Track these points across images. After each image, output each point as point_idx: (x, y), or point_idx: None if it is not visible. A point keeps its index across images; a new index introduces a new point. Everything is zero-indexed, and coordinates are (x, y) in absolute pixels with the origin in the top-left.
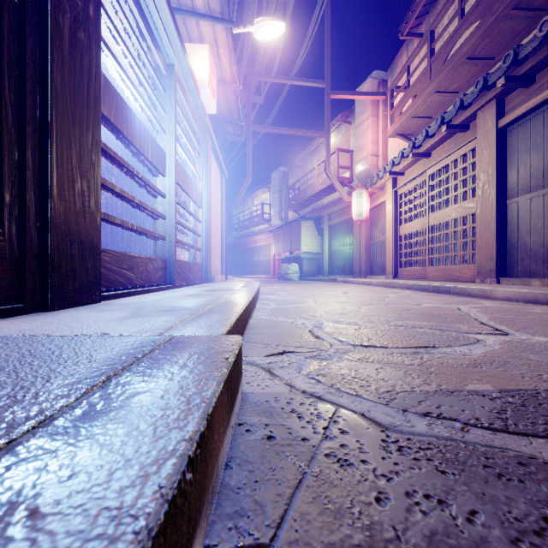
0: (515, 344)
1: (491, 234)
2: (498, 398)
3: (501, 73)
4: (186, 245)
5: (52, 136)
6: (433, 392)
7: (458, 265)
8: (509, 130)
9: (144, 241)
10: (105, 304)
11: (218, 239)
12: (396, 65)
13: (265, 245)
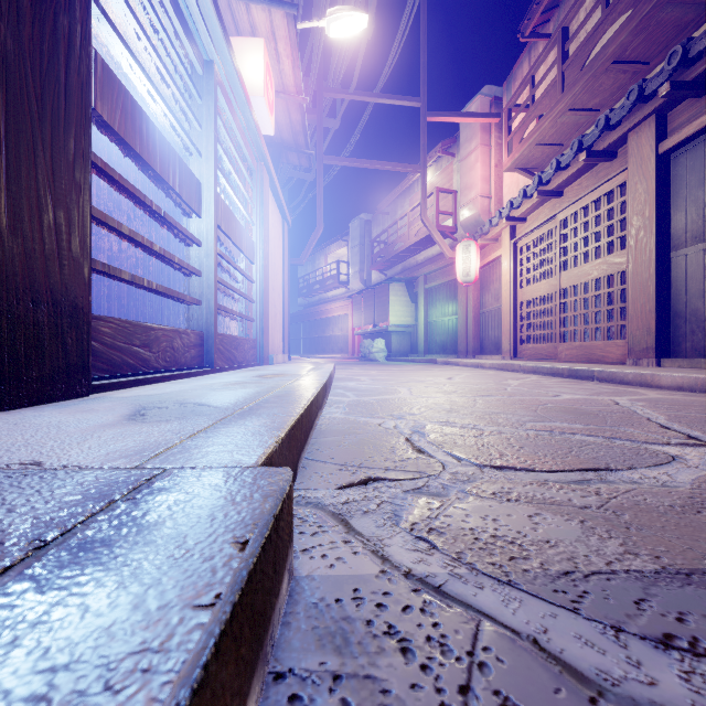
0: None
1: (649, 298)
2: None
3: (663, 78)
4: (232, 313)
5: None
6: (653, 575)
7: (601, 341)
8: (673, 157)
9: (179, 310)
10: (95, 399)
11: (279, 306)
12: (515, 77)
13: (342, 315)
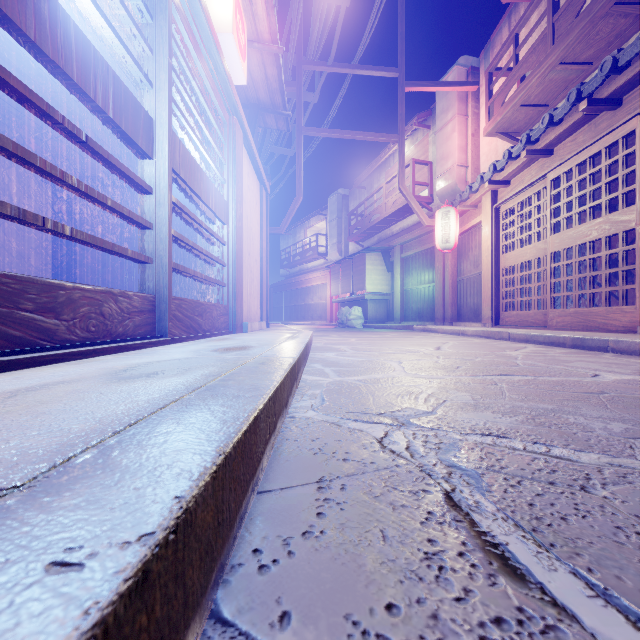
0: None
1: None
2: None
3: None
4: (195, 275)
5: None
6: None
7: (603, 308)
8: None
9: None
10: None
11: (256, 272)
12: (493, 44)
13: (321, 284)
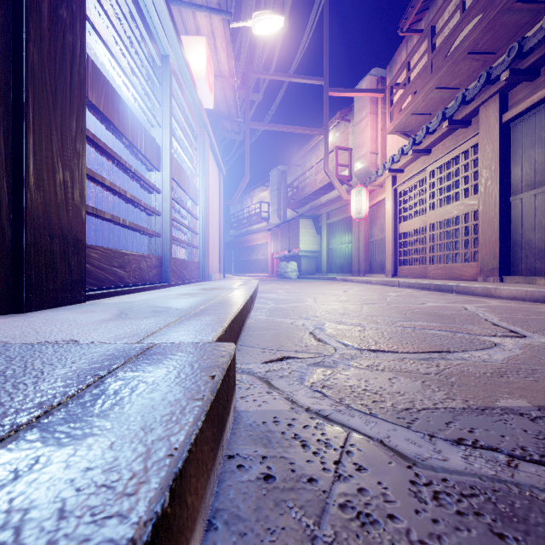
0: (537, 348)
1: (494, 231)
2: (540, 418)
3: (505, 66)
4: (182, 242)
5: (28, 119)
6: (461, 410)
7: (460, 263)
8: (512, 125)
9: (141, 239)
10: (90, 304)
11: (216, 237)
12: (396, 62)
13: (264, 243)
